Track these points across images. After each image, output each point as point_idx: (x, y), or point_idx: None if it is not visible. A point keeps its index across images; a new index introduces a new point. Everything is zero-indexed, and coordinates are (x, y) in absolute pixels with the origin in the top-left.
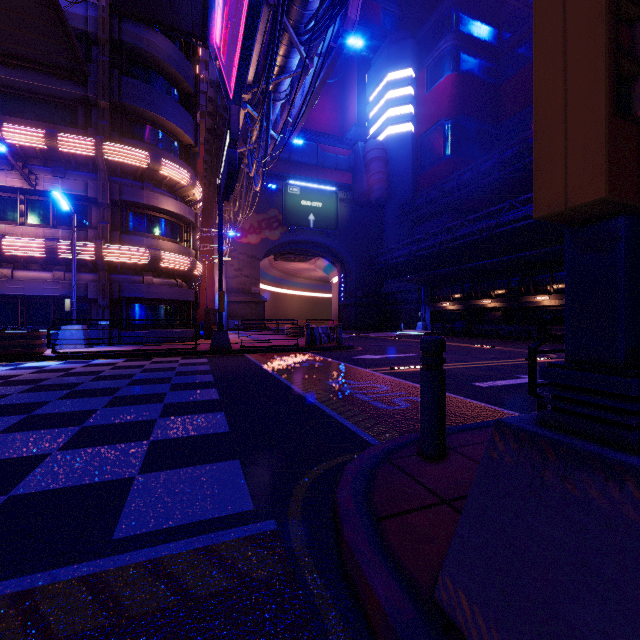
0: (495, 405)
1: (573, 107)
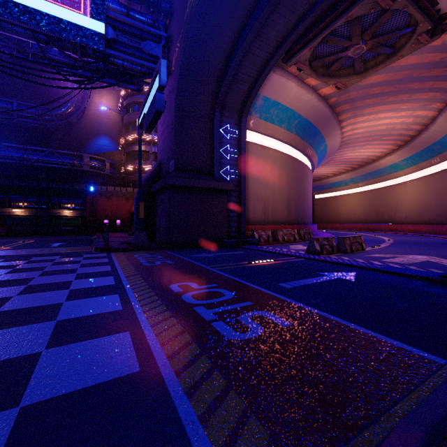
0: (77, 247)
1: (142, 212)
